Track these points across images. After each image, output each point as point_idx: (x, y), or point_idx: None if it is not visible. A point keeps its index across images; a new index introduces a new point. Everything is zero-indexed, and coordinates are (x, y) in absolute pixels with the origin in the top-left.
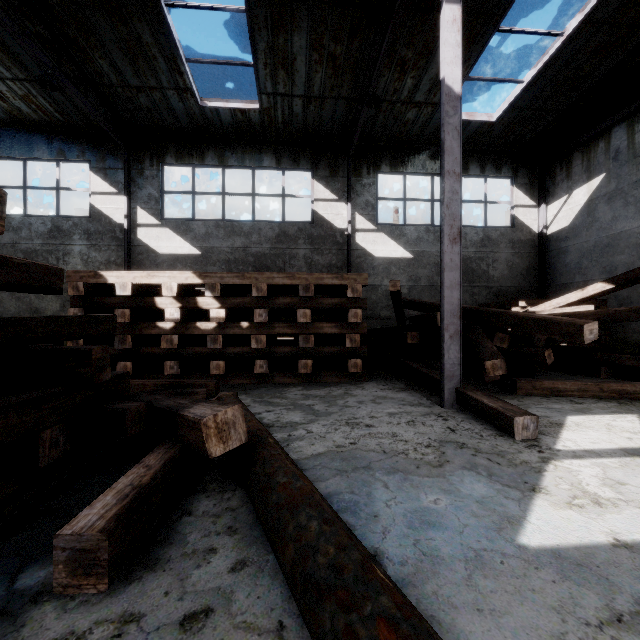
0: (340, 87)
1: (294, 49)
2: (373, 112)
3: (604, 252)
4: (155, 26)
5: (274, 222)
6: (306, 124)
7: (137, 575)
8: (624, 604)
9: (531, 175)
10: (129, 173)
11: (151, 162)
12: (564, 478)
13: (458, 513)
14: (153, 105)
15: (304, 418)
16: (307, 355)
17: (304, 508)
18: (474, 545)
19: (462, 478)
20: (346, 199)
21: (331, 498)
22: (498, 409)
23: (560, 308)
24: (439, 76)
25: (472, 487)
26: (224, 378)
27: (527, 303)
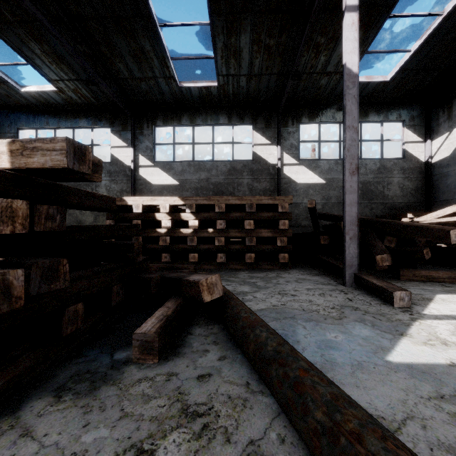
0: (272, 67)
1: (241, 45)
2: (296, 81)
3: None
4: (153, 40)
5: (227, 161)
6: (249, 93)
7: (171, 358)
8: (447, 391)
9: (418, 118)
10: (134, 133)
11: (147, 125)
12: (425, 330)
13: (349, 343)
14: (149, 88)
15: (251, 289)
16: (251, 250)
17: (258, 327)
18: (358, 359)
19: (354, 326)
20: (276, 143)
21: None
22: (383, 287)
23: (439, 218)
24: None
25: (360, 331)
26: (197, 265)
27: (414, 215)
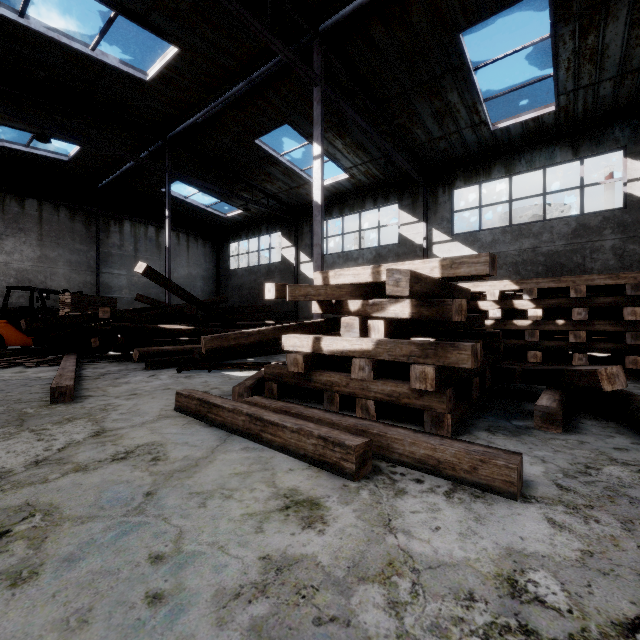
0: None
1: (606, 40)
2: None
3: None
4: (462, 89)
5: (569, 217)
6: (616, 101)
7: (572, 433)
8: None
9: None
10: (426, 204)
11: (443, 190)
12: None
13: None
14: (449, 145)
15: None
16: (635, 352)
17: None
18: None
19: None
20: None
21: None
22: None
23: None
24: None
25: None
26: None
27: None
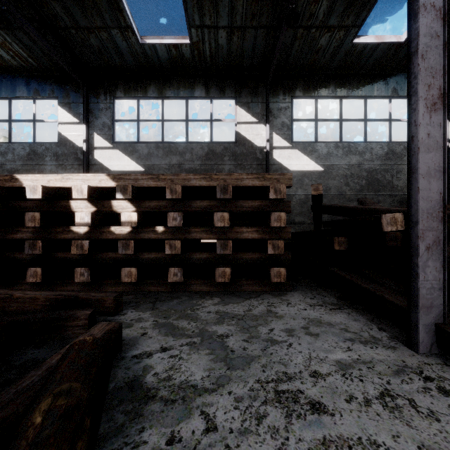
0: (260, 15)
1: None
2: (289, 40)
3: None
4: None
5: (204, 143)
6: (230, 56)
7: None
8: None
9: None
10: (88, 106)
11: (105, 96)
12: None
13: None
14: (102, 45)
15: (209, 373)
16: (225, 262)
17: None
18: None
19: None
20: (265, 121)
21: None
22: None
23: None
24: None
25: None
26: (138, 285)
27: None
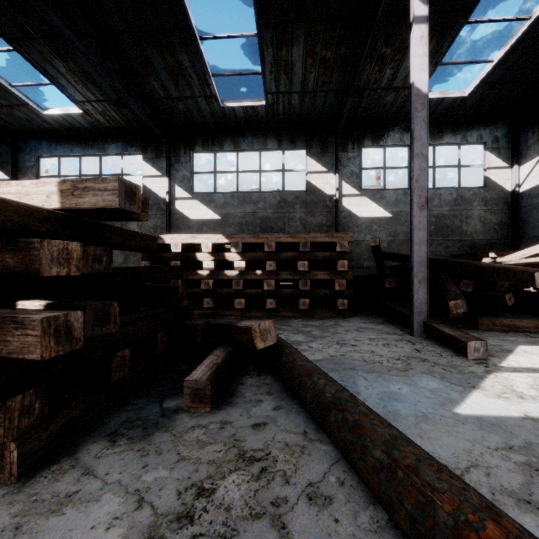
0: (330, 82)
1: (293, 58)
2: (357, 99)
3: None
4: (192, 54)
5: (276, 192)
6: (302, 113)
7: (223, 407)
8: (517, 442)
9: (503, 140)
10: (170, 160)
11: (185, 151)
12: (500, 382)
13: (415, 395)
14: (187, 109)
15: (306, 339)
16: (305, 295)
17: (316, 375)
18: (423, 410)
19: (421, 378)
20: (334, 170)
21: None
22: (455, 336)
23: (525, 258)
24: None
25: (427, 383)
26: (244, 311)
27: (497, 254)
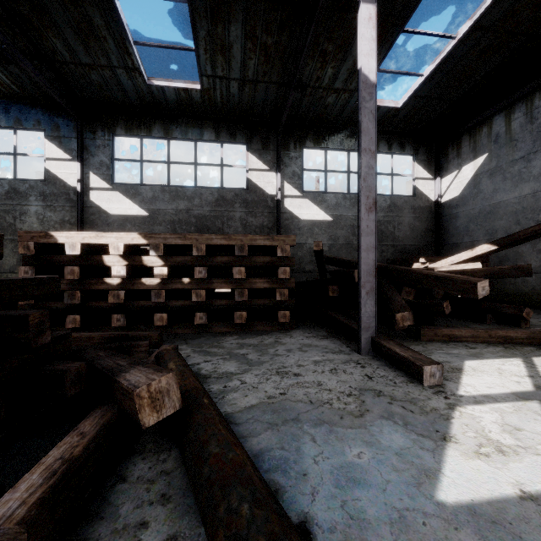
0: (271, 73)
1: (231, 38)
2: (299, 96)
3: (487, 218)
4: (105, 10)
5: (214, 188)
6: (241, 104)
7: None
8: None
9: (429, 153)
10: (82, 142)
11: (103, 132)
12: (469, 425)
13: (380, 468)
14: (104, 82)
15: (239, 368)
16: (242, 307)
17: (235, 486)
18: (397, 504)
19: (381, 428)
20: (276, 169)
21: (263, 455)
22: (409, 358)
23: (454, 265)
24: (355, 67)
25: (391, 438)
26: (167, 328)
27: (426, 260)
